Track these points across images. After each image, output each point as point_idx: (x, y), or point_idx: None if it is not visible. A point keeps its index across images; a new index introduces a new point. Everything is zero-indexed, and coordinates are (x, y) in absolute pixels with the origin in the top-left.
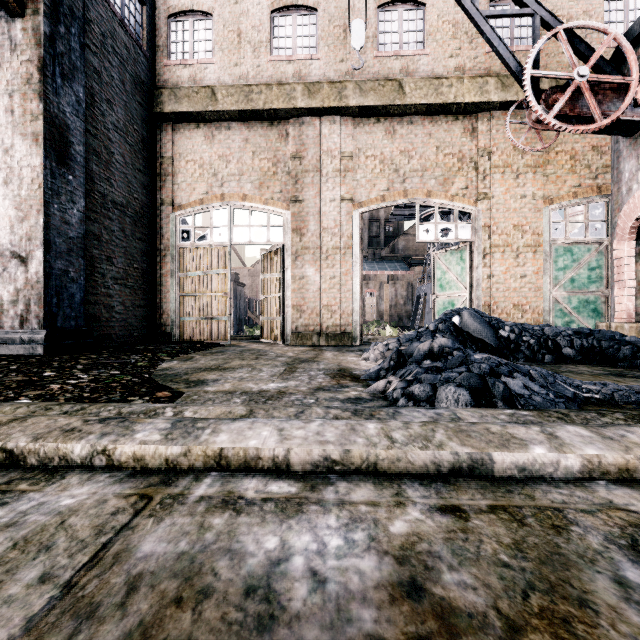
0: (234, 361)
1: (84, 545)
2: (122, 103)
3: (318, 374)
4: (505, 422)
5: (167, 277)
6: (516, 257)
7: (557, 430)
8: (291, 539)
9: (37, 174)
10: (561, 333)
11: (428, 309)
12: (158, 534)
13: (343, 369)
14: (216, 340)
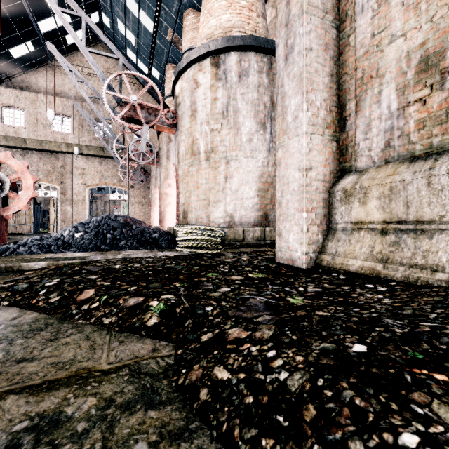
0: None
1: None
2: None
3: None
4: None
5: None
6: (142, 206)
7: None
8: None
9: None
10: None
11: None
12: None
13: None
14: (26, 232)
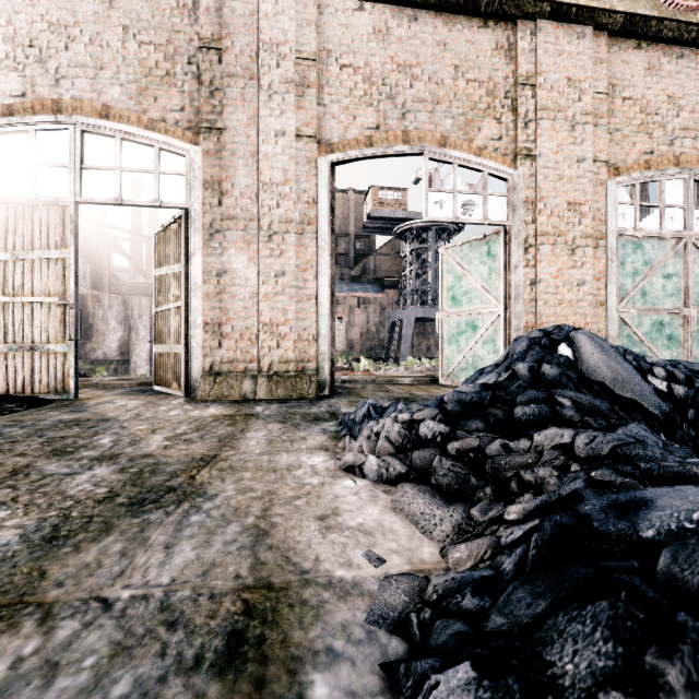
0: None
1: None
2: None
3: None
4: None
5: None
6: (572, 253)
7: None
8: None
9: None
10: None
11: (405, 337)
12: None
13: (261, 610)
14: (43, 392)
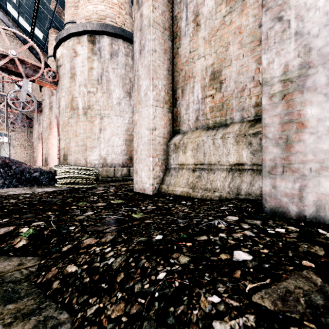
0: None
1: None
2: None
3: None
4: None
5: None
6: (25, 148)
7: None
8: None
9: None
10: None
11: None
12: None
13: None
14: None
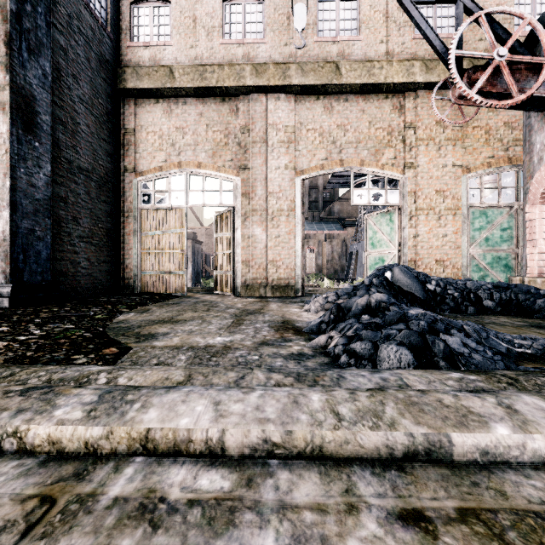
0: (187, 313)
1: None
2: (87, 79)
3: (263, 327)
4: (455, 389)
5: (130, 236)
6: (438, 219)
7: (514, 402)
8: None
9: (4, 140)
10: (482, 287)
11: (359, 263)
12: None
13: (286, 321)
14: (174, 292)
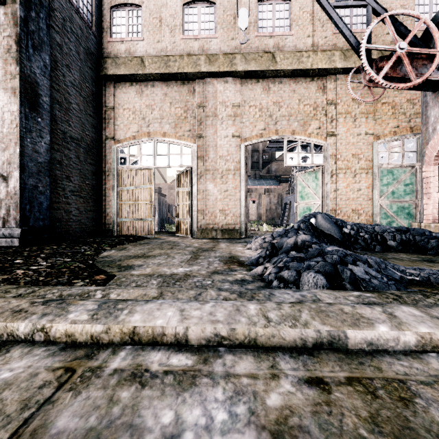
0: (155, 250)
1: (8, 421)
2: (77, 68)
3: (215, 260)
4: (354, 303)
5: (110, 190)
6: (354, 176)
7: (395, 310)
8: (184, 413)
9: (15, 117)
10: (387, 230)
11: (292, 212)
12: (73, 408)
13: (233, 256)
14: (144, 234)
